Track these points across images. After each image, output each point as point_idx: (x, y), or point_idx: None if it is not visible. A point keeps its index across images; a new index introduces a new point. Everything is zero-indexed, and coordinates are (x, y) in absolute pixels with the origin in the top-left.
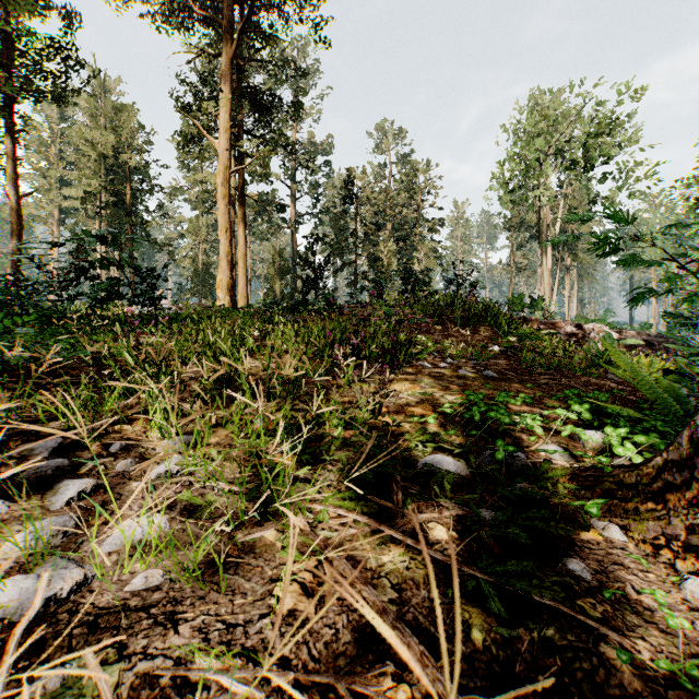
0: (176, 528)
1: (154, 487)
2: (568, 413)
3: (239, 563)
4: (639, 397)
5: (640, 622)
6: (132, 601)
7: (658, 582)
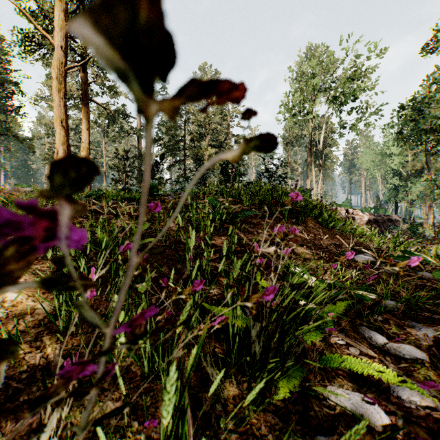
0: None
1: None
2: None
3: None
4: None
5: None
6: None
7: None
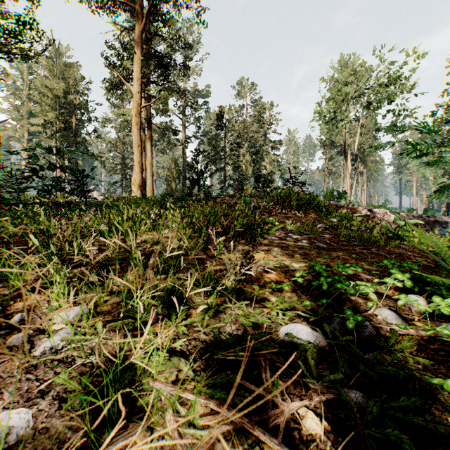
0: (39, 426)
1: (35, 366)
2: (395, 281)
3: None
4: (430, 262)
5: None
6: None
7: None
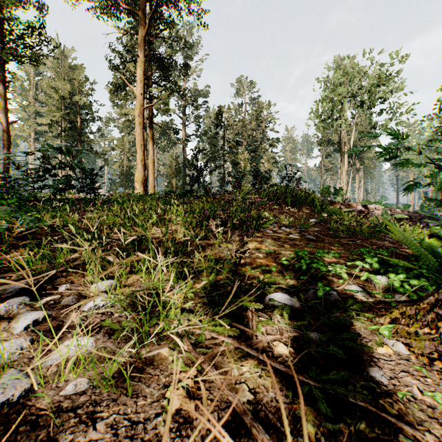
0: (99, 346)
1: (86, 316)
2: (364, 264)
3: (142, 372)
4: (407, 252)
5: (425, 416)
6: (64, 403)
7: (434, 385)
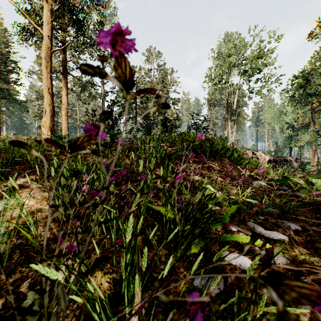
0: None
1: None
2: None
3: None
4: None
5: None
6: None
7: None
